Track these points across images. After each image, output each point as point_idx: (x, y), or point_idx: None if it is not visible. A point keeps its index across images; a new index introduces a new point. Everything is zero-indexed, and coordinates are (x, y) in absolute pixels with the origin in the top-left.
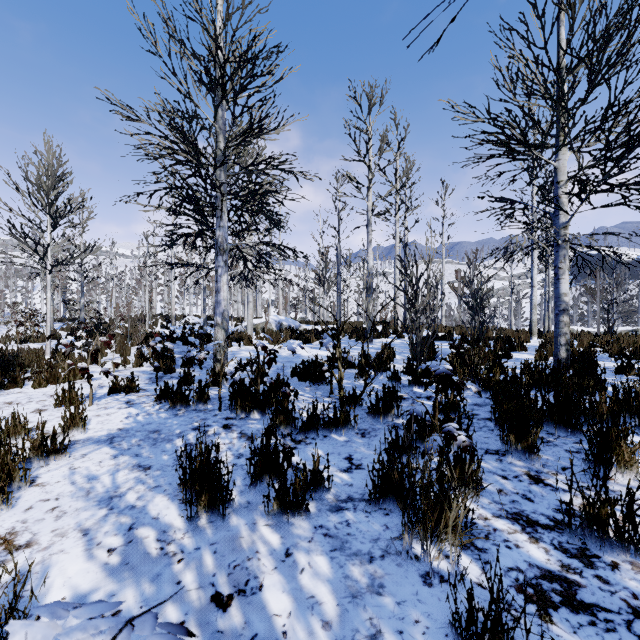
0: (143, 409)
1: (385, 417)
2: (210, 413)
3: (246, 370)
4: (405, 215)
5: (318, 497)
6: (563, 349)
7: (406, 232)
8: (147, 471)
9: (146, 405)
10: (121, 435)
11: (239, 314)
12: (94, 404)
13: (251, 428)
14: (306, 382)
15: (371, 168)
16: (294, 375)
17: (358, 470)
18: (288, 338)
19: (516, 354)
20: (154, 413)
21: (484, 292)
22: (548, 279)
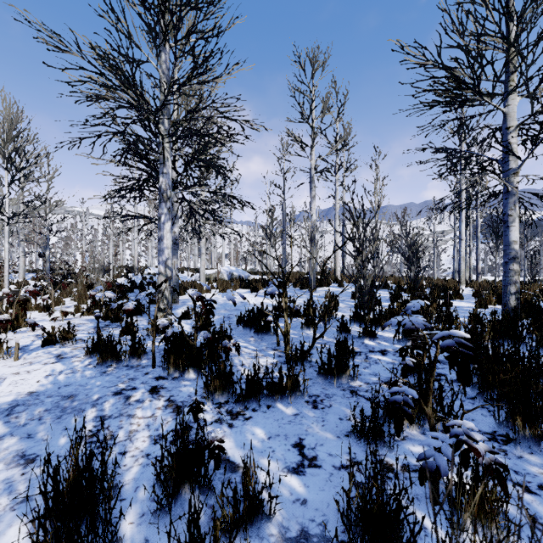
0: (70, 365)
1: (339, 378)
2: (141, 370)
3: (180, 323)
4: (343, 177)
5: (255, 531)
6: (513, 298)
7: (344, 192)
8: (27, 466)
9: (76, 360)
10: (27, 402)
11: (196, 266)
12: (21, 358)
13: (182, 393)
14: (251, 332)
15: (314, 127)
16: (239, 324)
17: (312, 469)
18: (237, 287)
19: (454, 302)
20: (80, 370)
21: (419, 244)
22: (469, 234)
